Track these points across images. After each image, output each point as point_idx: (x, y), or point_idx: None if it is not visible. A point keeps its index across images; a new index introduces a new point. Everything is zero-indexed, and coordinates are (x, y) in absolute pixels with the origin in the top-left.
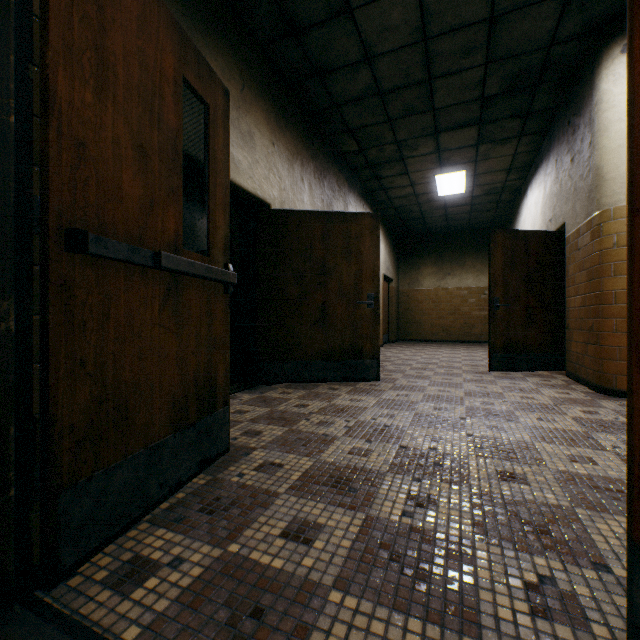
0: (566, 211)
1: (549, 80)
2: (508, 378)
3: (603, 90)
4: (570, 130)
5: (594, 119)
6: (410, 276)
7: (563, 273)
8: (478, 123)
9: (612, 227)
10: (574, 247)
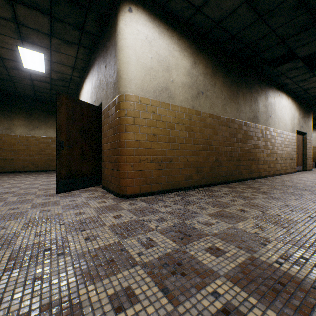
0: (103, 95)
1: (95, 11)
2: (70, 196)
3: (121, 27)
4: (105, 50)
5: (117, 42)
6: (4, 124)
7: (101, 131)
8: (50, 15)
9: (125, 105)
10: (107, 115)
